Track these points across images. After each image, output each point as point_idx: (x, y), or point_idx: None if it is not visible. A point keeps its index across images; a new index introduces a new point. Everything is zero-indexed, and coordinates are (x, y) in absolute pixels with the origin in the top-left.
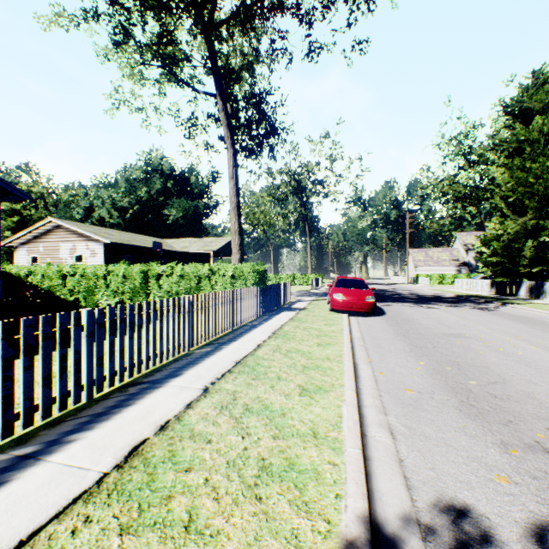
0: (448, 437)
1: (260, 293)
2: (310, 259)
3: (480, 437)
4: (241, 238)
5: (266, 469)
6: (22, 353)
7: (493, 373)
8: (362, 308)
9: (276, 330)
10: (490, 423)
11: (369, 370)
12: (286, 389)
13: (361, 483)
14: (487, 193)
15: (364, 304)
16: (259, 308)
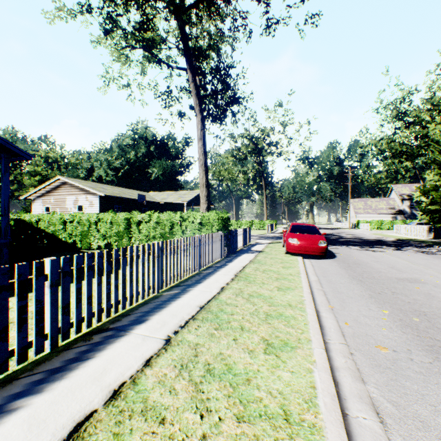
0: None
1: (224, 238)
2: (265, 208)
3: None
4: (208, 190)
5: None
6: None
7: None
8: (315, 251)
9: (238, 272)
10: None
11: (332, 319)
12: (249, 344)
13: None
14: (422, 150)
15: (317, 248)
16: (223, 250)
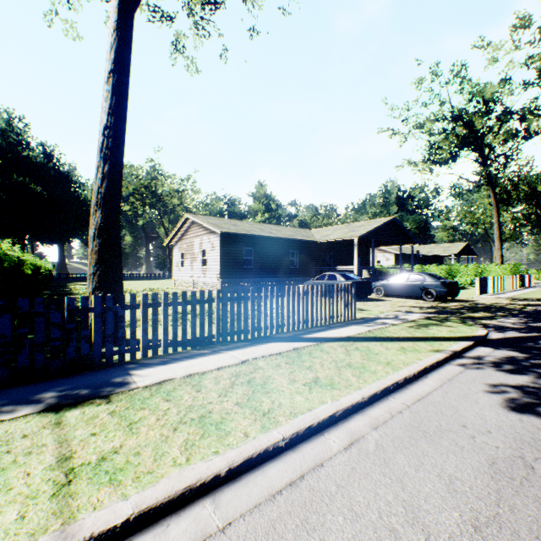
0: None
1: (518, 278)
2: None
3: None
4: (501, 252)
5: None
6: (492, 281)
7: None
8: None
9: (534, 290)
10: None
11: None
12: None
13: None
14: None
15: None
16: (518, 285)
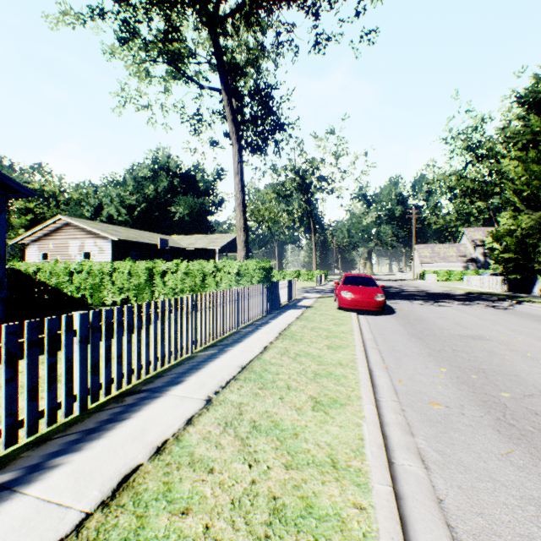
0: (491, 468)
1: (266, 291)
2: (314, 255)
3: (531, 469)
4: (246, 235)
5: (278, 513)
6: (4, 364)
7: (527, 383)
8: (371, 306)
9: (283, 330)
10: (538, 449)
11: (386, 377)
12: (297, 402)
13: (398, 538)
14: (497, 188)
15: (373, 303)
16: (265, 306)
